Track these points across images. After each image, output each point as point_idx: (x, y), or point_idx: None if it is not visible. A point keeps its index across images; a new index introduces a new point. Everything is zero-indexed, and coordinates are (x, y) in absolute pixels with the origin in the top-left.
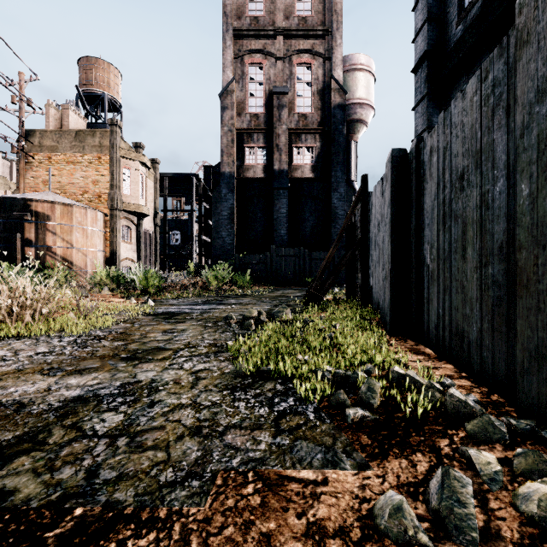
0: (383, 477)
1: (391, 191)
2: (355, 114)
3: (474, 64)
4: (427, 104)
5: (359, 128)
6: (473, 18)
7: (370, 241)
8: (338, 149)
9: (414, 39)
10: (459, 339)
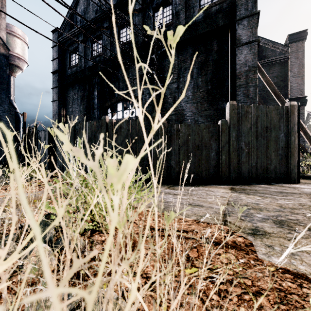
0: (52, 178)
1: (48, 137)
2: (15, 62)
3: (74, 86)
4: (58, 90)
5: (17, 70)
6: (73, 71)
7: (39, 146)
8: (3, 81)
9: (53, 60)
10: (63, 168)
